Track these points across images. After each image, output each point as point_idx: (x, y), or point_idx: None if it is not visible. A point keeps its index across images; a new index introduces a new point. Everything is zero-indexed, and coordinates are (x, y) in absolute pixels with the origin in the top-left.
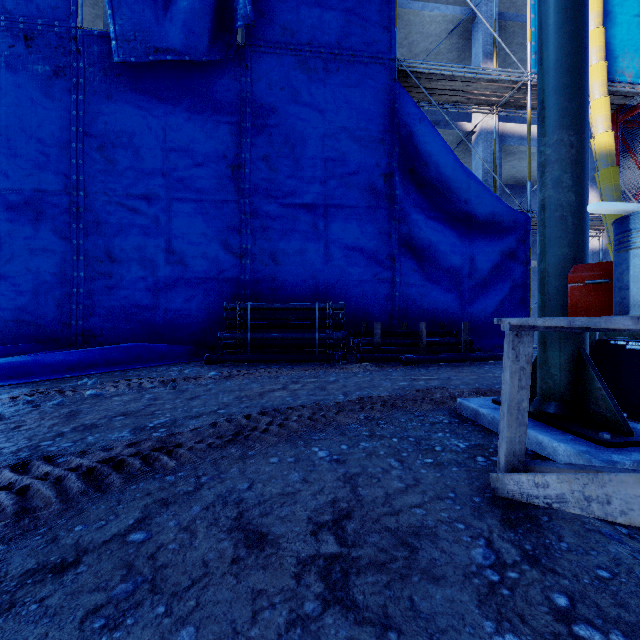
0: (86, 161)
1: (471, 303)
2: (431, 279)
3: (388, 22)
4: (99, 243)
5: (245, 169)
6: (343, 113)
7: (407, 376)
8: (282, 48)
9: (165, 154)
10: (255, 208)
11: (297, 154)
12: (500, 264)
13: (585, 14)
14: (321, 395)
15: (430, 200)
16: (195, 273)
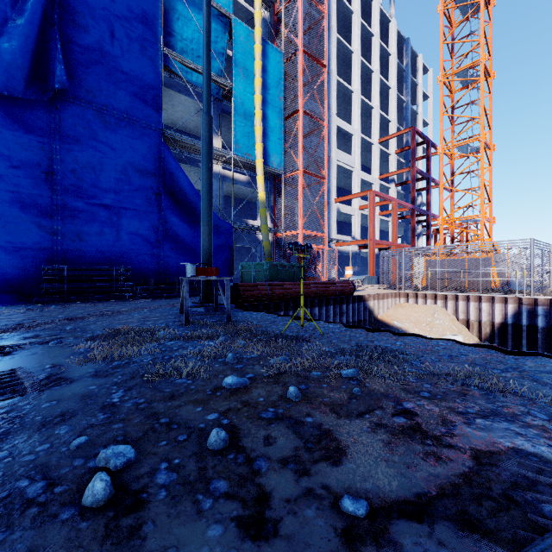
0: None
1: None
2: (183, 254)
3: (158, 107)
4: None
5: (56, 176)
6: (129, 153)
7: (166, 302)
8: (86, 103)
9: None
10: (64, 203)
11: (97, 172)
12: (218, 248)
13: (211, 197)
14: (127, 308)
15: (182, 211)
16: (12, 243)
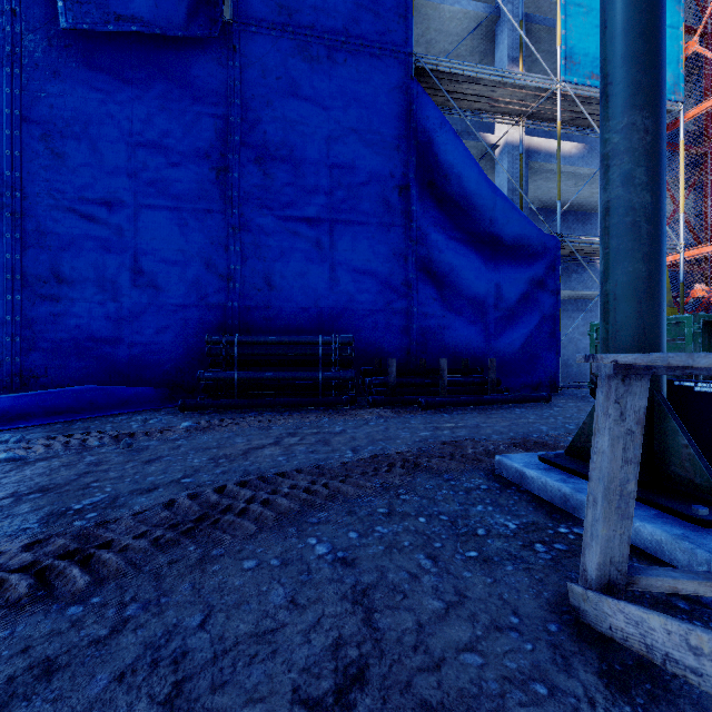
0: (24, 153)
1: (497, 337)
2: (453, 309)
3: (404, 10)
4: (42, 258)
5: (233, 173)
6: (352, 112)
7: (429, 424)
8: (279, 29)
9: (131, 149)
10: (245, 221)
11: (297, 158)
12: (528, 293)
13: None
14: (324, 452)
15: (451, 218)
16: (170, 298)
